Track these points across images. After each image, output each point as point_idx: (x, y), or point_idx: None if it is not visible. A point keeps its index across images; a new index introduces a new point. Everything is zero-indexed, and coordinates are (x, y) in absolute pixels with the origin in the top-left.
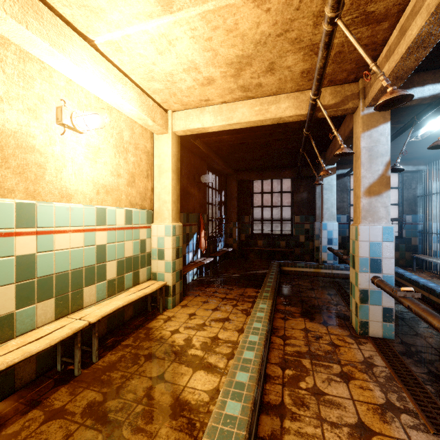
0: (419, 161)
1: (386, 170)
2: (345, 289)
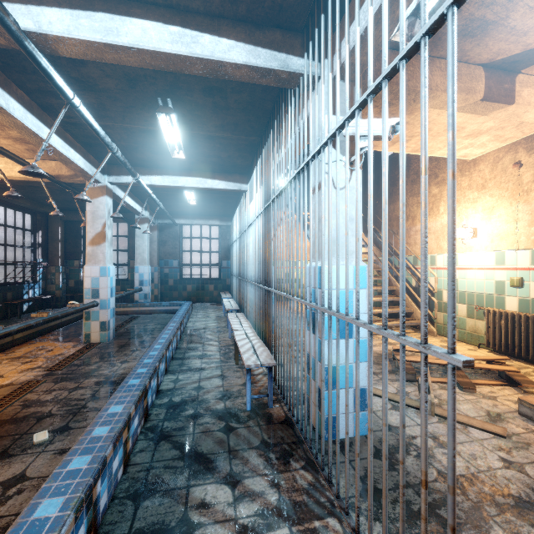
0: (228, 218)
1: (104, 228)
2: (134, 320)
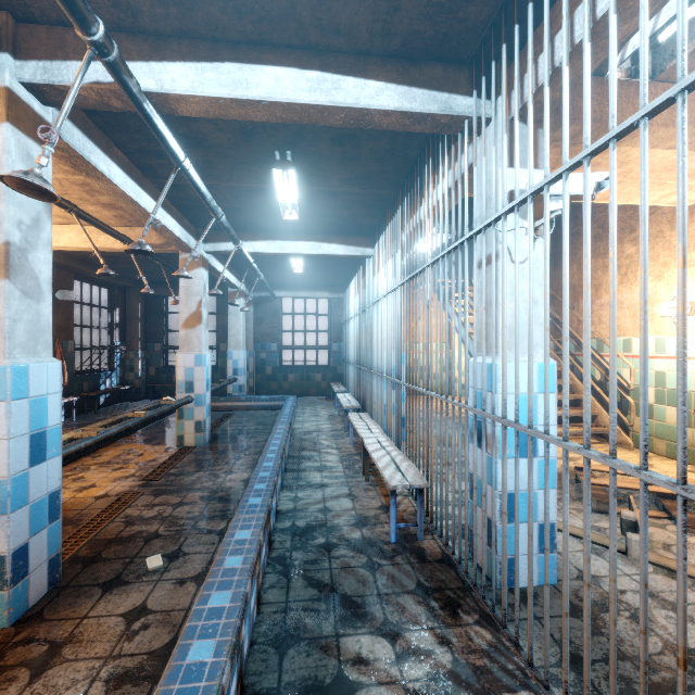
0: (340, 289)
1: (199, 307)
2: (229, 418)
